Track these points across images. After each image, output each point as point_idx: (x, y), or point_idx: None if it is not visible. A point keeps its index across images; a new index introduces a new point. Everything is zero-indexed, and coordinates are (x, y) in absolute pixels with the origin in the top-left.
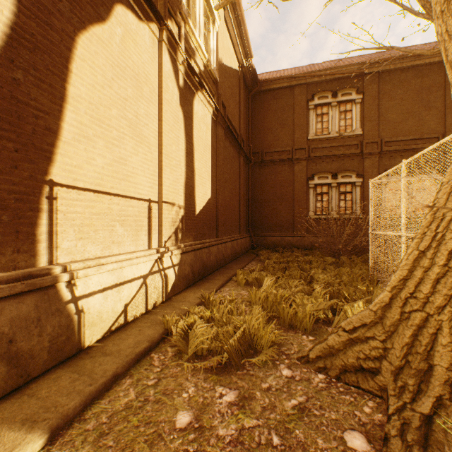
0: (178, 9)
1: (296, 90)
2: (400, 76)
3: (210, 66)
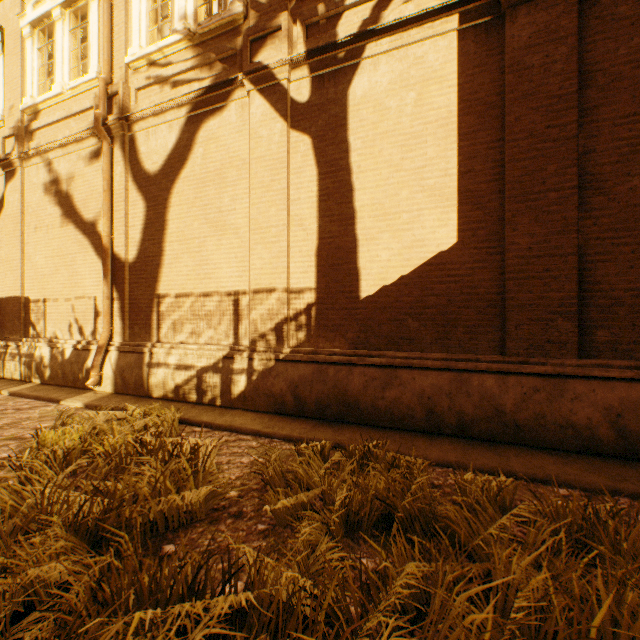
0: (284, 2)
1: None
2: None
3: None
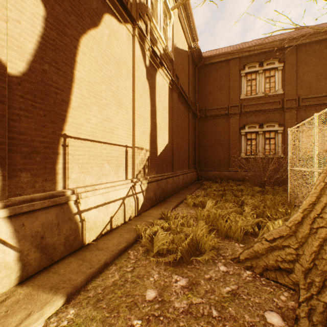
0: (145, 12)
1: (231, 63)
2: (315, 47)
3: (167, 49)
